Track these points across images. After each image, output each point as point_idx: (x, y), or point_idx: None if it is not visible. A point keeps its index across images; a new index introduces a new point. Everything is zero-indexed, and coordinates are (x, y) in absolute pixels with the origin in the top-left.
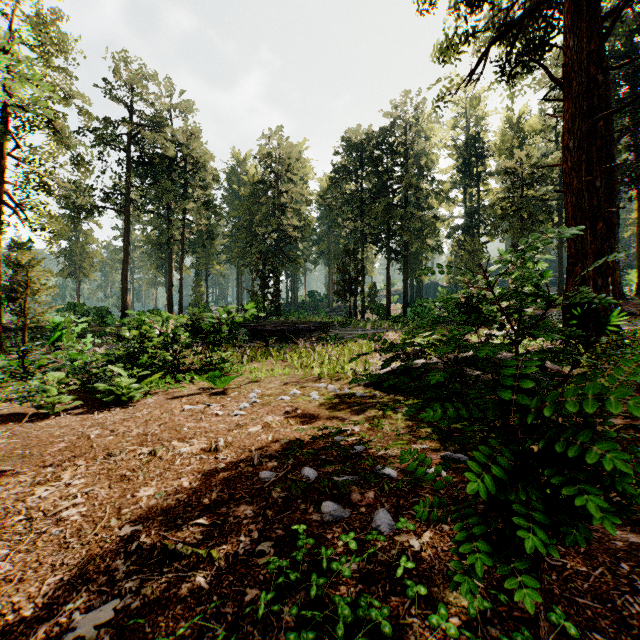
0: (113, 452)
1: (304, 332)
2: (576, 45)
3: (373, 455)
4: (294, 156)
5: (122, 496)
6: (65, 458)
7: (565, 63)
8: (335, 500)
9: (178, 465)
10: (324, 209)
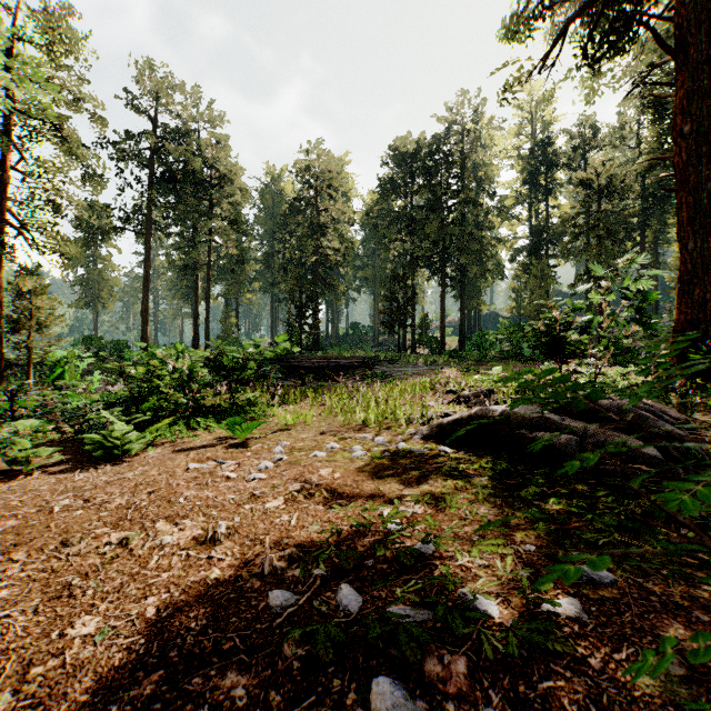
0: (71, 539)
1: (346, 369)
2: (691, 3)
3: (451, 563)
4: (335, 169)
5: (45, 634)
6: (0, 548)
7: (676, 27)
8: (395, 671)
9: (151, 569)
10: (369, 230)
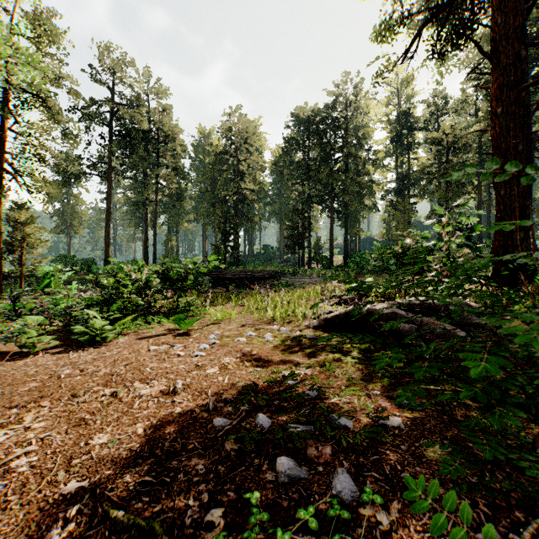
0: (78, 393)
1: (259, 279)
2: (504, 21)
3: (327, 401)
4: (251, 130)
5: (76, 443)
6: (32, 399)
7: (493, 38)
8: (290, 455)
9: (136, 409)
10: (276, 175)
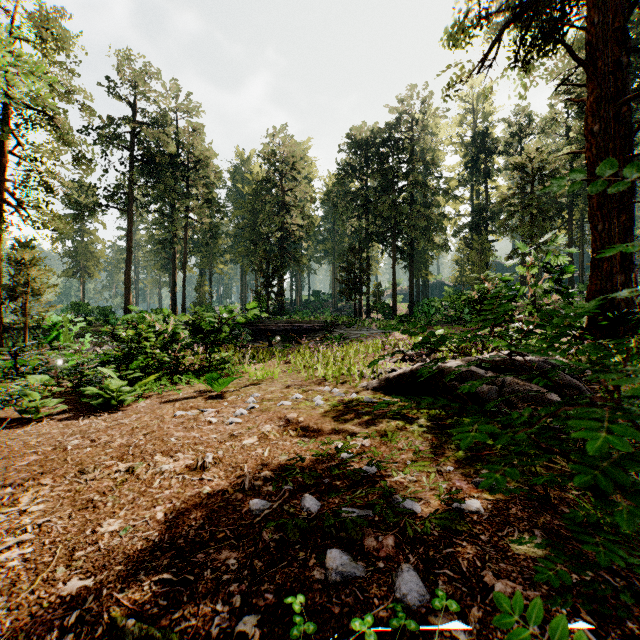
0: (86, 468)
1: (308, 332)
2: (601, 21)
3: (389, 480)
4: (298, 154)
5: (81, 531)
6: (30, 475)
7: (589, 41)
8: (343, 547)
9: (156, 488)
10: (329, 208)
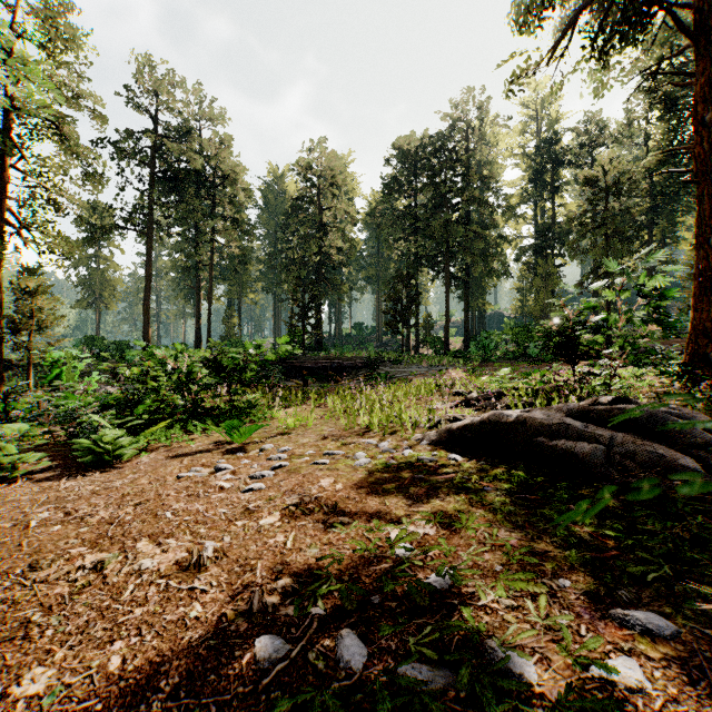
0: (41, 561)
1: (349, 369)
2: None
3: (472, 603)
4: (338, 168)
5: None
6: None
7: (697, 10)
8: None
9: (124, 602)
10: (372, 229)
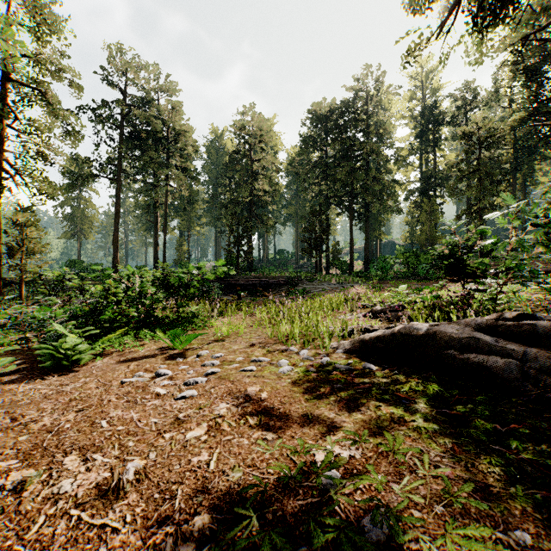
0: None
1: (274, 286)
2: None
3: None
4: (265, 127)
5: None
6: None
7: None
8: None
9: (28, 542)
10: (292, 176)
